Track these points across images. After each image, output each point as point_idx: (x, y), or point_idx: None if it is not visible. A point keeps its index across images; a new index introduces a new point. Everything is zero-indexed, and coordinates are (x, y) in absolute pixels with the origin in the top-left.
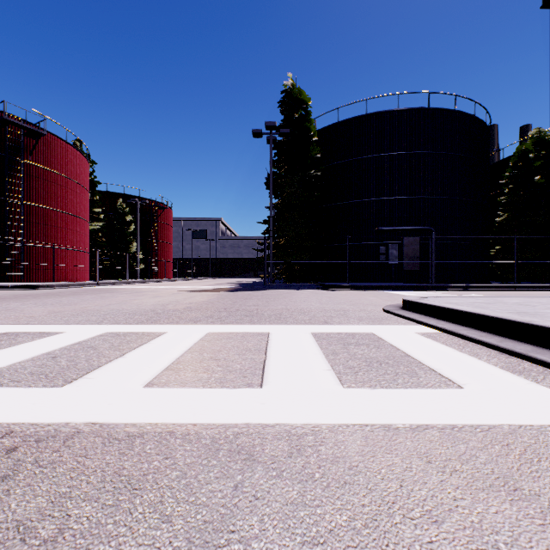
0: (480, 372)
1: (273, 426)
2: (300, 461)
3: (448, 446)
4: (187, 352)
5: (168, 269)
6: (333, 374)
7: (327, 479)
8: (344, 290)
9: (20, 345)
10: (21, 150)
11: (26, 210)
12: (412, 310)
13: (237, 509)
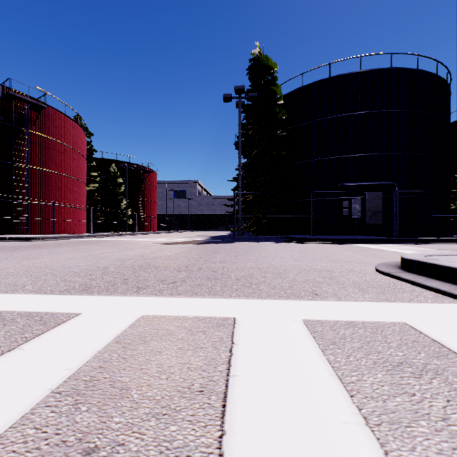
0: None
1: None
2: None
3: None
4: (51, 397)
5: (153, 223)
6: None
7: None
8: (311, 243)
9: None
10: (25, 122)
11: (30, 173)
12: (425, 274)
13: None
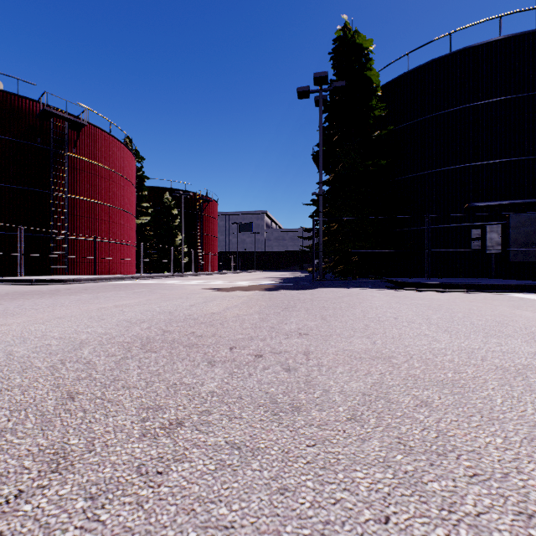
0: None
1: None
2: None
3: None
4: None
5: (213, 262)
6: None
7: None
8: (433, 291)
9: None
10: (64, 143)
11: (70, 204)
12: None
13: None
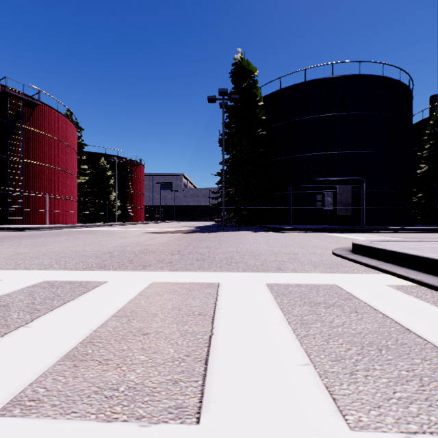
0: None
1: None
2: None
3: None
4: (113, 318)
5: (141, 214)
6: (315, 377)
7: None
8: (287, 232)
9: None
10: (20, 118)
11: (24, 167)
12: (366, 255)
13: None
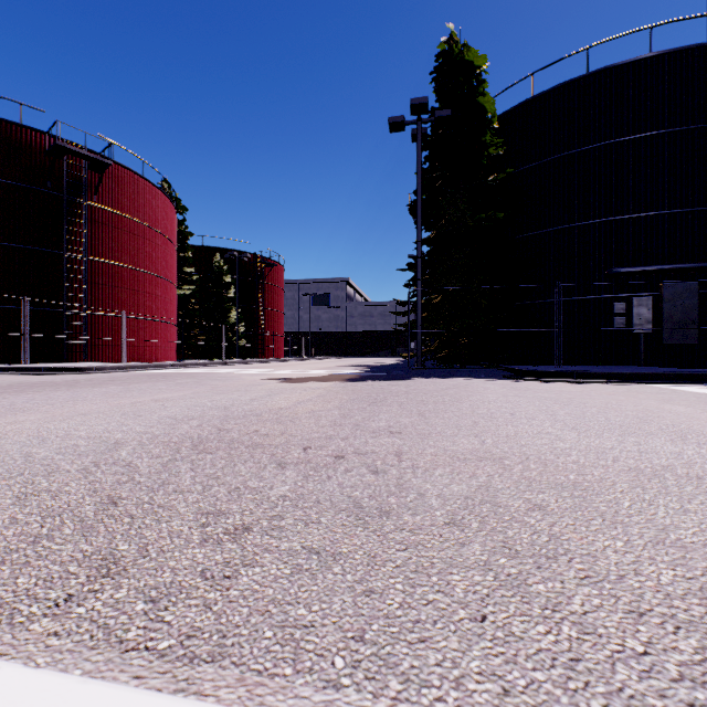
0: None
1: None
2: None
3: None
4: None
5: (279, 345)
6: None
7: None
8: (563, 382)
9: None
10: (82, 189)
11: (90, 268)
12: None
13: None
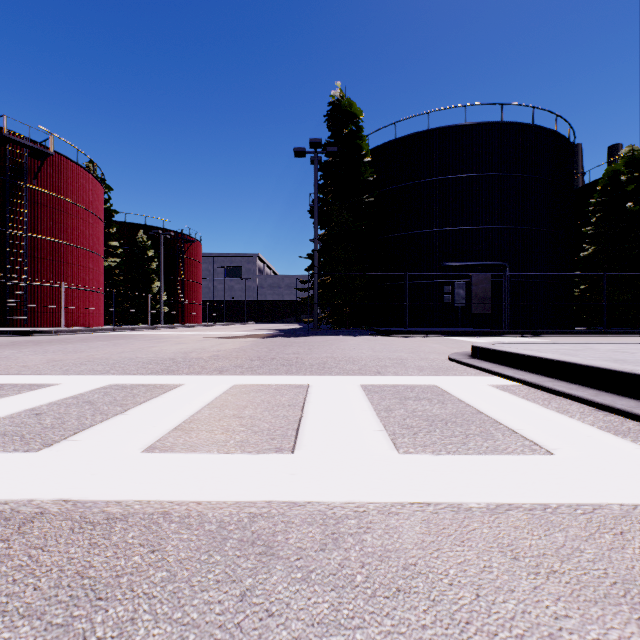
0: (574, 434)
1: (304, 505)
2: (336, 556)
3: (540, 535)
4: (205, 408)
5: (197, 313)
6: (385, 435)
7: (373, 584)
8: (401, 337)
9: (0, 400)
10: (23, 173)
11: (29, 244)
12: (484, 359)
13: (240, 632)
